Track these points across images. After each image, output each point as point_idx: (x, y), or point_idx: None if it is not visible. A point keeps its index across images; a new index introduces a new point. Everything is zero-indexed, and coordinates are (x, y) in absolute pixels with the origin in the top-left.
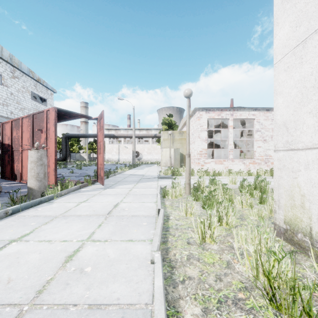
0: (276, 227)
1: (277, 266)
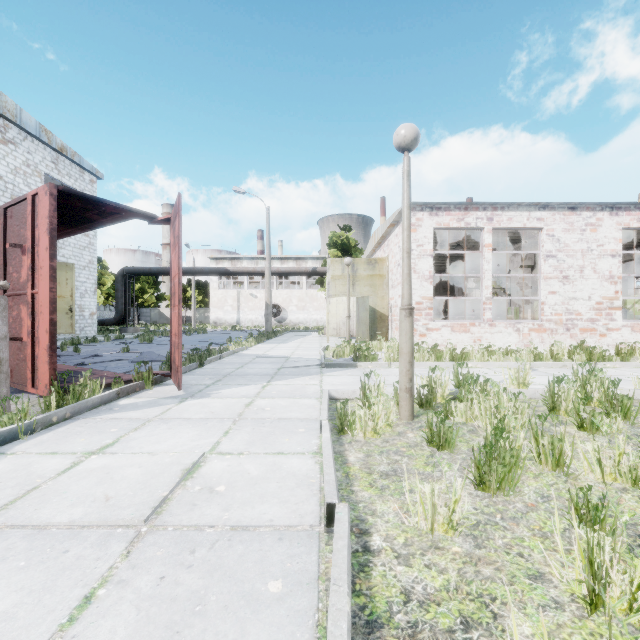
0: None
1: None
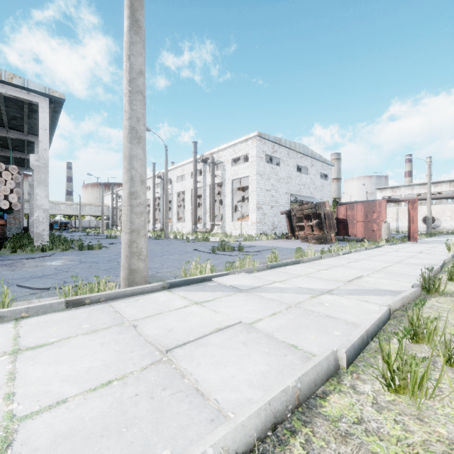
0: None
1: None
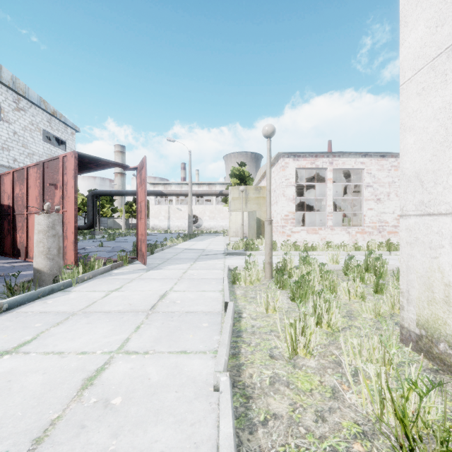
0: (403, 331)
1: (413, 399)
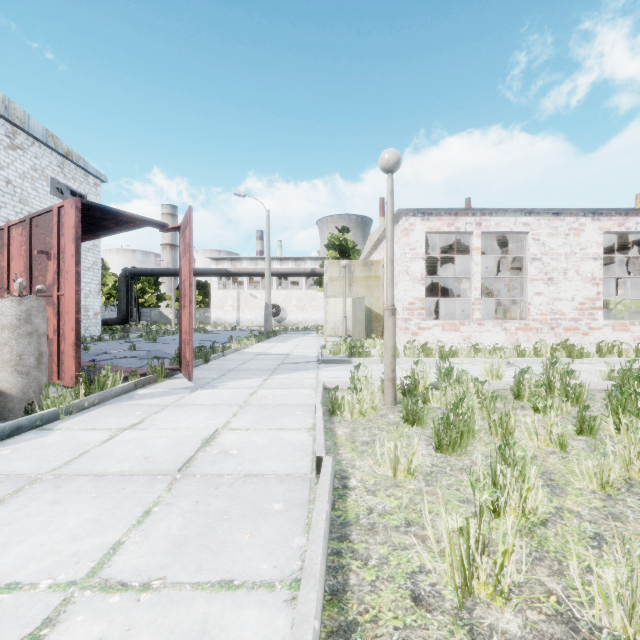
0: None
1: None
